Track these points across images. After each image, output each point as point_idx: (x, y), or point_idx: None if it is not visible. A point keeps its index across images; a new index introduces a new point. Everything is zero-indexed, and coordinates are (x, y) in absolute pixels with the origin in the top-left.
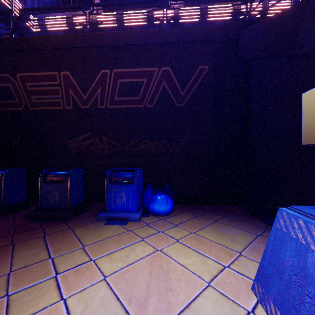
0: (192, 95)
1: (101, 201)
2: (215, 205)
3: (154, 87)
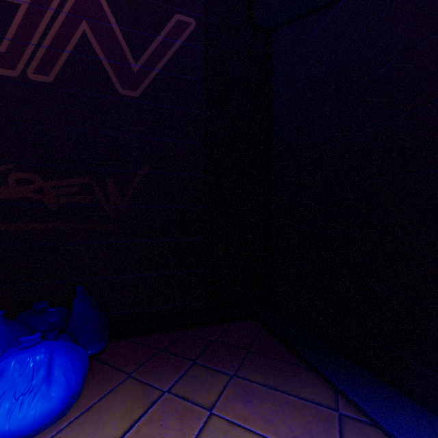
0: (159, 75)
1: None
2: (209, 329)
3: (55, 30)
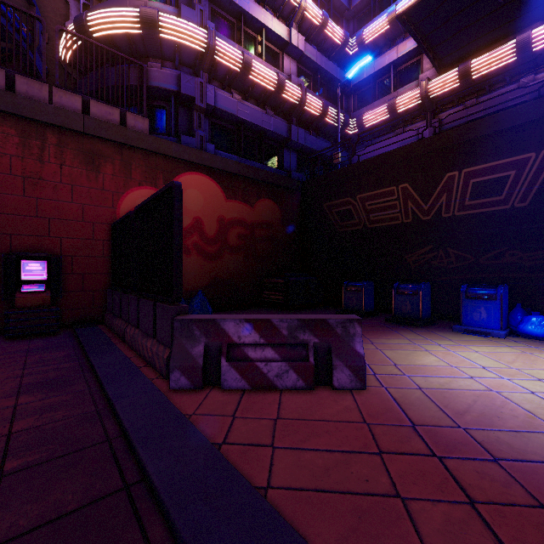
0: None
1: (448, 320)
2: None
3: (529, 179)
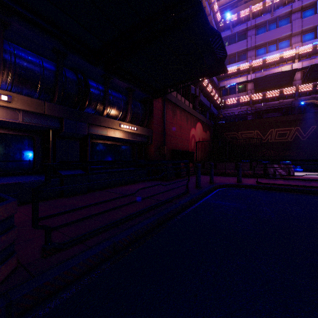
0: (309, 136)
1: None
2: None
3: (292, 134)
